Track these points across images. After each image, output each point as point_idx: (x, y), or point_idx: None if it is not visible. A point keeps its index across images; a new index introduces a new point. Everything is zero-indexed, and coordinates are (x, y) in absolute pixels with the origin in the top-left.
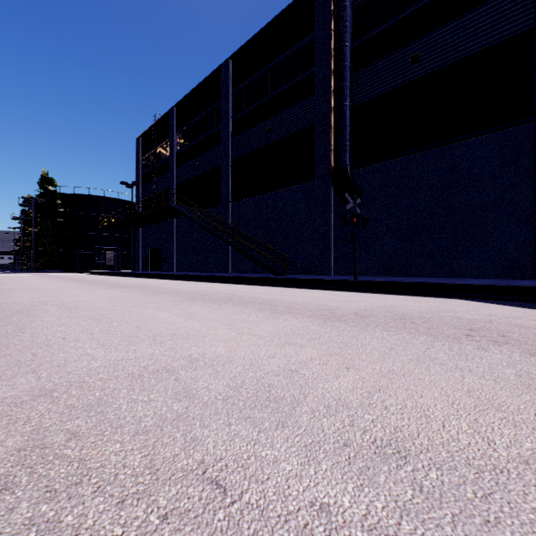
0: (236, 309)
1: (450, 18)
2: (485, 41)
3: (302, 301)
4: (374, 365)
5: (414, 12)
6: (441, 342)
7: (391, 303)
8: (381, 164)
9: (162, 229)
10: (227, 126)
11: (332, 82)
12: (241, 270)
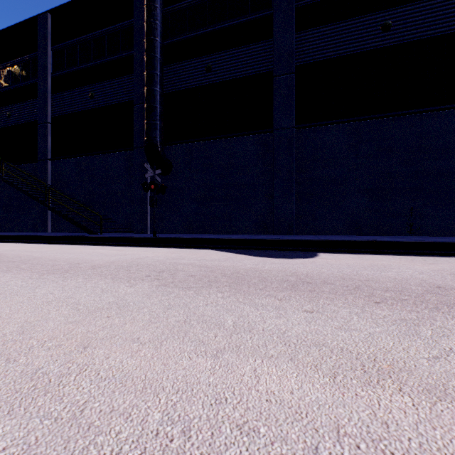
0: None
1: (230, 46)
2: (249, 70)
3: (70, 257)
4: None
5: (208, 33)
6: (110, 284)
7: (150, 255)
8: (186, 144)
9: None
10: (45, 80)
11: (145, 67)
12: (62, 229)
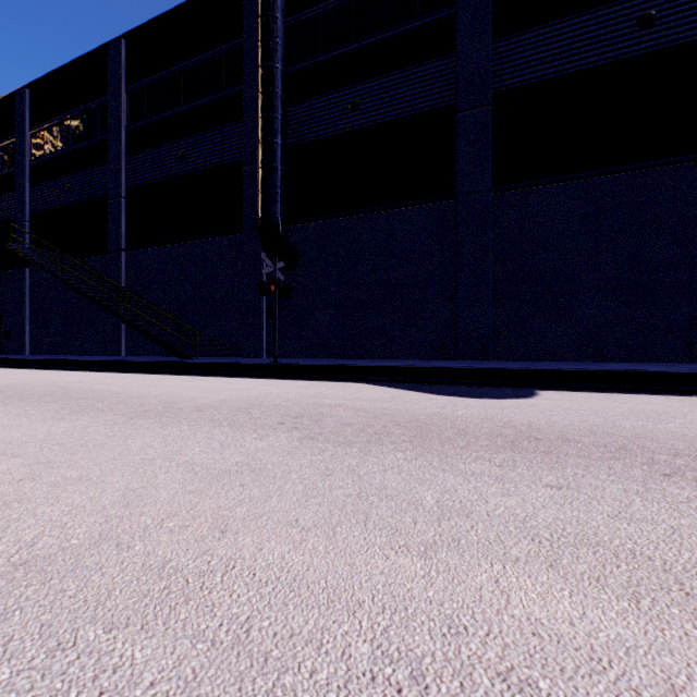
0: (20, 410)
1: (388, 70)
2: (418, 105)
3: (161, 392)
4: (74, 471)
5: (353, 52)
6: (230, 434)
7: (275, 391)
8: (320, 223)
9: (3, 285)
10: (118, 136)
11: (260, 109)
12: (141, 351)
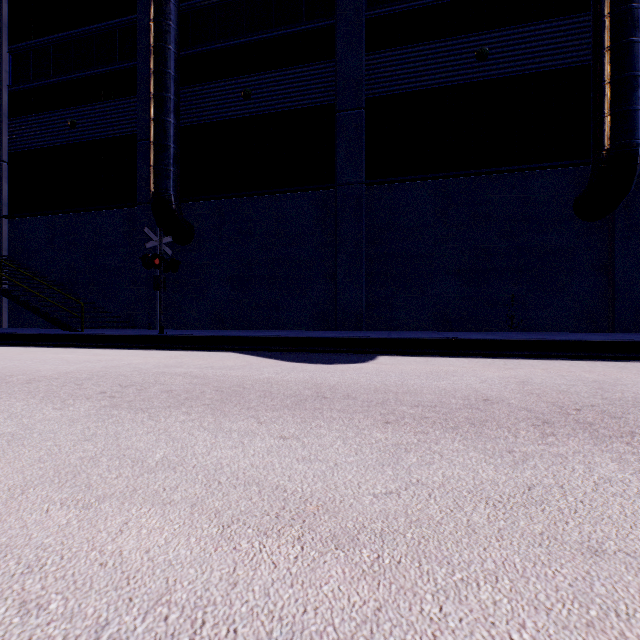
0: None
1: (277, 65)
2: (304, 101)
3: (8, 366)
4: None
5: (246, 44)
6: (32, 406)
7: (137, 361)
8: (214, 201)
9: None
10: None
11: (152, 87)
12: (26, 323)
